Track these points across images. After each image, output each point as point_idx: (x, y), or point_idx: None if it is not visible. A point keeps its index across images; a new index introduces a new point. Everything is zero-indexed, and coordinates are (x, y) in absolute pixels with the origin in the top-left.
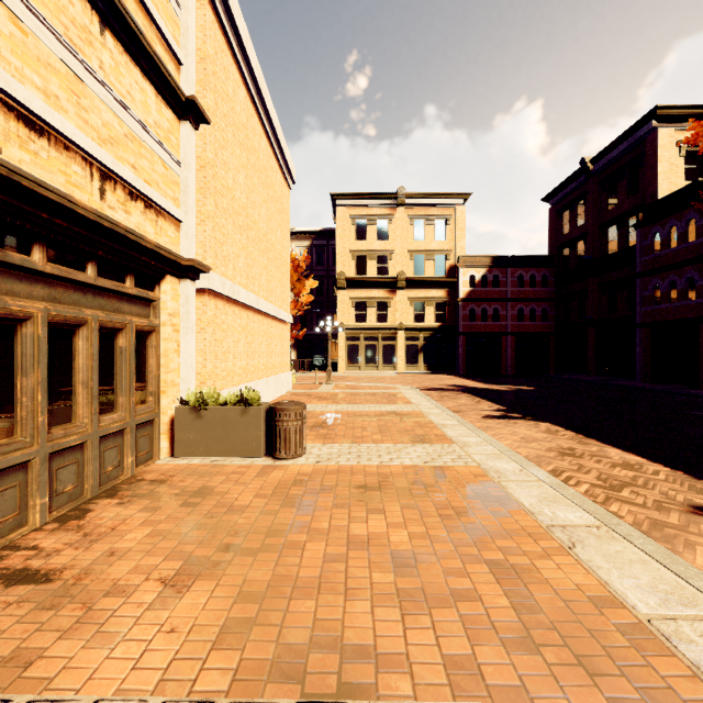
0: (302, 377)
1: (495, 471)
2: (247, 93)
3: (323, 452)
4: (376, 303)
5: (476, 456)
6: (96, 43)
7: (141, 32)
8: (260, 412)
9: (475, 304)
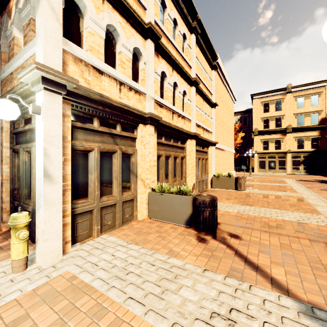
0: (237, 174)
1: (306, 198)
2: (223, 84)
3: (251, 190)
4: (274, 141)
5: (303, 195)
6: (202, 105)
7: (208, 97)
8: (233, 178)
9: None
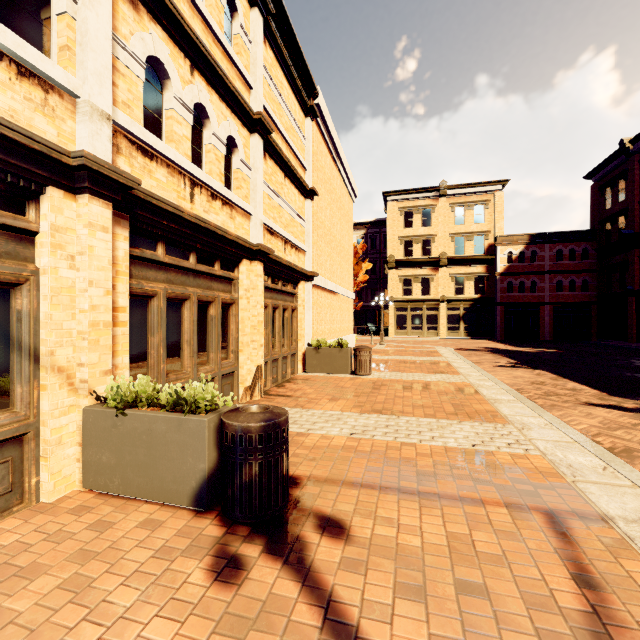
0: (360, 340)
1: (478, 385)
2: (331, 157)
3: (381, 374)
4: (421, 279)
5: (471, 379)
6: (283, 186)
7: (297, 172)
8: (348, 351)
9: (512, 278)
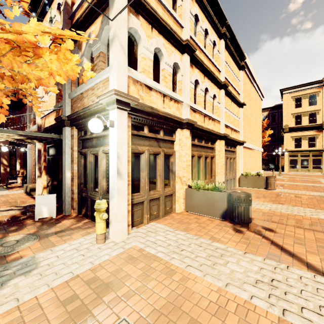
0: (265, 173)
1: None
2: (250, 82)
3: (281, 190)
4: (307, 138)
5: None
6: (231, 106)
7: (236, 98)
8: (263, 178)
9: None
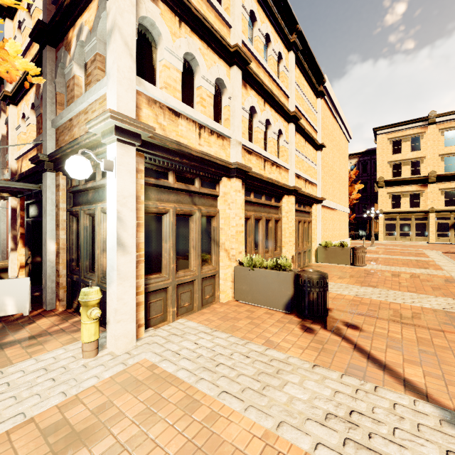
0: (353, 243)
1: None
2: (332, 116)
3: (373, 266)
4: (409, 195)
5: (452, 274)
6: (304, 147)
7: (312, 136)
8: (348, 249)
9: None
